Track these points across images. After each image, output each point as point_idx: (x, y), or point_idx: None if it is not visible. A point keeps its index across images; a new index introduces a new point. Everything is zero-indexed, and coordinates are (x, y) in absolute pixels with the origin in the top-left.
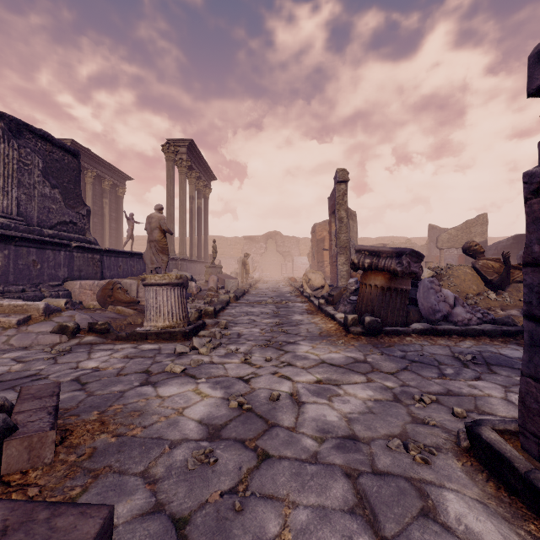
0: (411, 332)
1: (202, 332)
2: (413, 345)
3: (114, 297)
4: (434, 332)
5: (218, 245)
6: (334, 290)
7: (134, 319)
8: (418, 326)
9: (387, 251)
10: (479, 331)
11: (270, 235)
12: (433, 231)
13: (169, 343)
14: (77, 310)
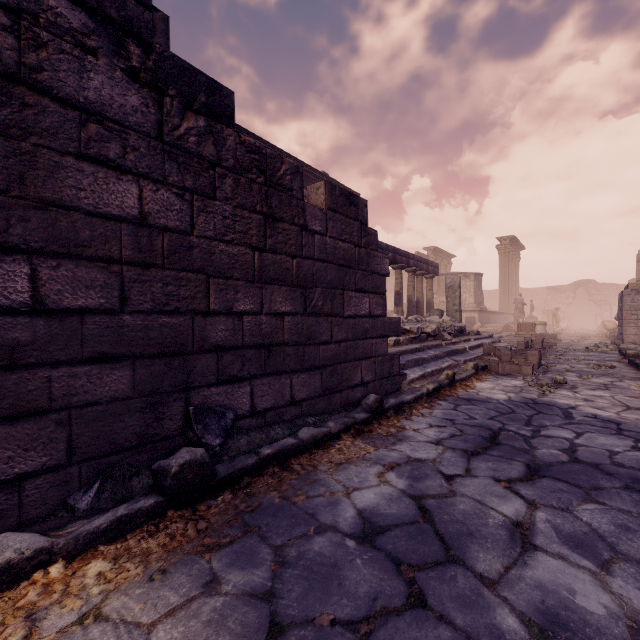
0: None
1: None
2: None
3: (509, 329)
4: None
5: None
6: (616, 329)
7: None
8: None
9: None
10: None
11: (579, 284)
12: None
13: None
14: None
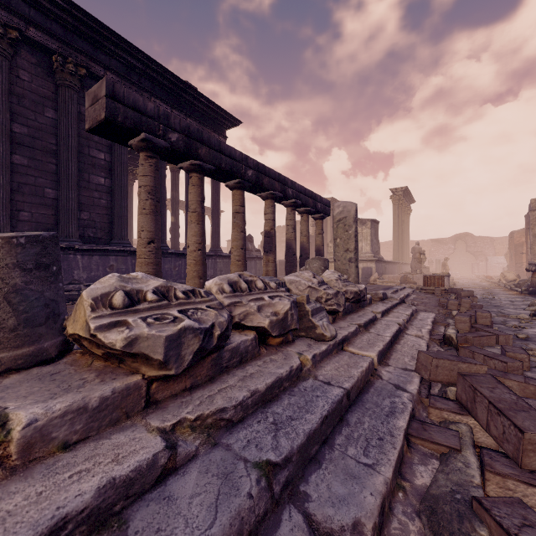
0: None
1: None
2: None
3: (407, 281)
4: None
5: None
6: (520, 281)
7: None
8: None
9: None
10: None
11: (459, 237)
12: None
13: None
14: None
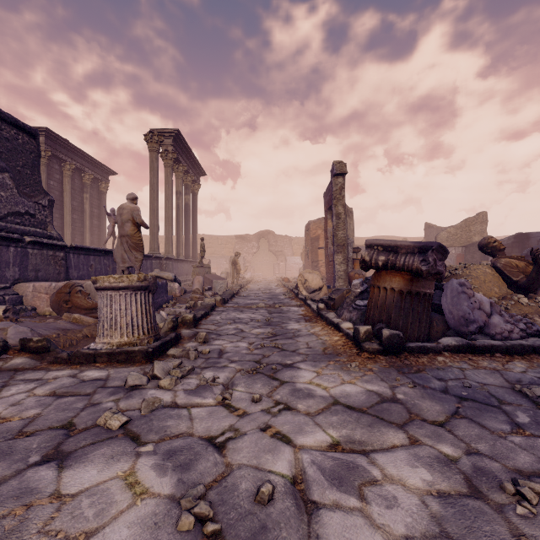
0: (442, 350)
1: (171, 351)
2: (451, 369)
3: (71, 302)
4: (472, 350)
5: (209, 244)
6: (335, 293)
7: (92, 330)
8: (451, 342)
9: (407, 246)
10: (528, 347)
11: (262, 234)
12: (429, 230)
13: (123, 368)
14: (24, 319)
